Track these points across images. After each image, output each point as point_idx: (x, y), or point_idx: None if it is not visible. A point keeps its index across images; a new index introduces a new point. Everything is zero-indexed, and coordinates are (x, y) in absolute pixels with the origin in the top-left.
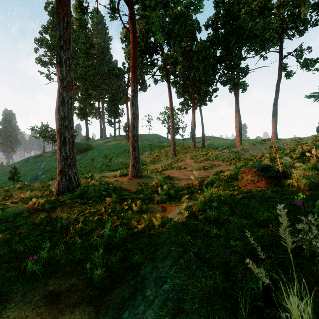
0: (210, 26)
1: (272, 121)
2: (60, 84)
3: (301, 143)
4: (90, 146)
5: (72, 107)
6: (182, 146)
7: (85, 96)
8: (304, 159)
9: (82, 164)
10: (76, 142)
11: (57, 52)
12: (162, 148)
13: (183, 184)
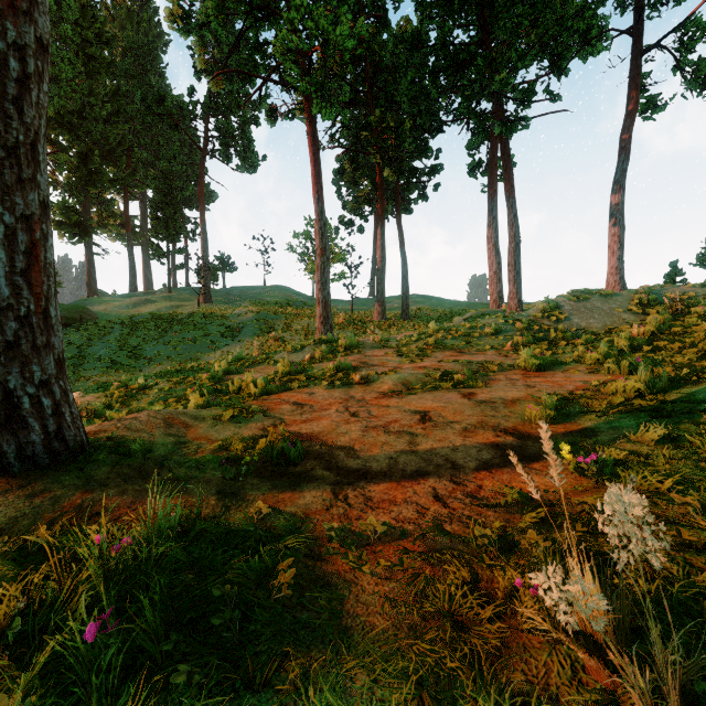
0: None
1: (612, 238)
2: None
3: None
4: (84, 313)
5: None
6: (351, 315)
7: (84, 177)
8: None
9: None
10: None
11: None
12: (294, 318)
13: (381, 567)
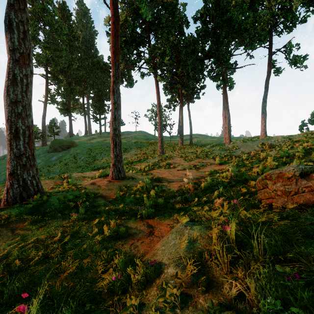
0: (198, 19)
1: (262, 118)
2: (10, 56)
3: (297, 140)
4: (73, 143)
5: (29, 89)
6: (170, 144)
7: (69, 91)
8: (310, 157)
9: (63, 162)
10: (57, 139)
11: (5, 12)
12: (149, 145)
13: (174, 188)
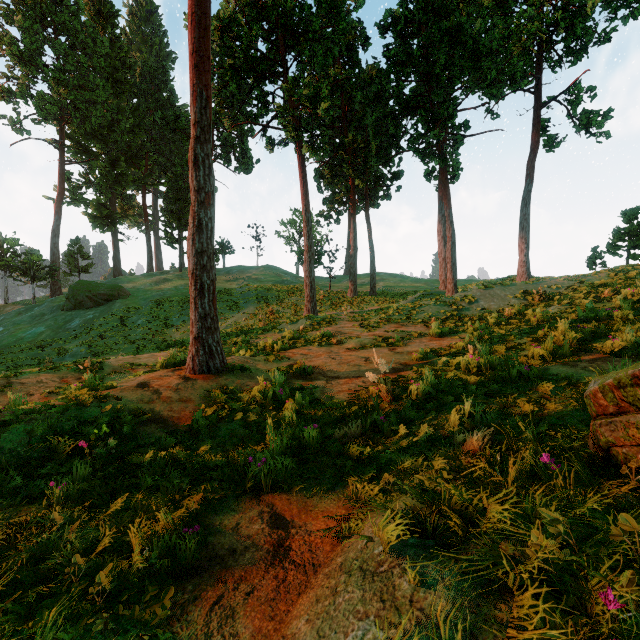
0: (389, 30)
1: (520, 240)
2: None
3: (602, 283)
4: (120, 290)
5: None
6: (329, 292)
7: (112, 178)
8: None
9: (96, 332)
10: (83, 281)
11: None
12: (285, 295)
13: (342, 393)
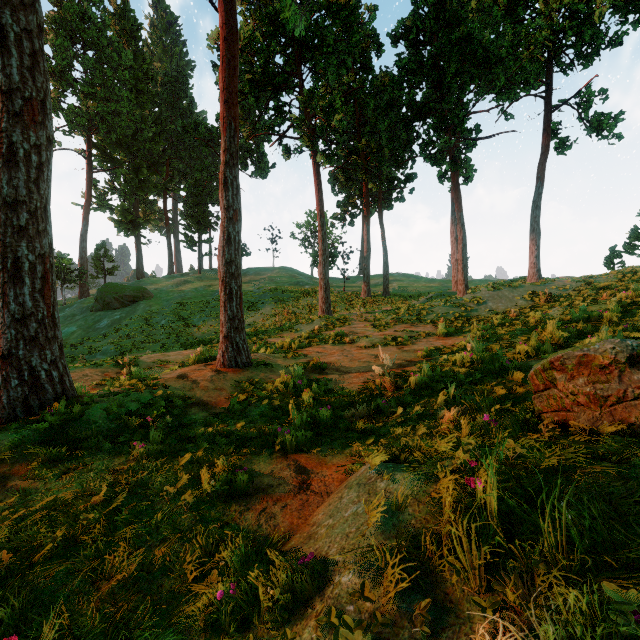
0: (402, 39)
1: (531, 242)
2: (1, 105)
3: (604, 285)
4: (145, 292)
5: (44, 175)
6: (343, 293)
7: (136, 185)
8: (633, 321)
9: (123, 332)
10: (110, 283)
11: None
12: (300, 296)
13: (352, 385)
